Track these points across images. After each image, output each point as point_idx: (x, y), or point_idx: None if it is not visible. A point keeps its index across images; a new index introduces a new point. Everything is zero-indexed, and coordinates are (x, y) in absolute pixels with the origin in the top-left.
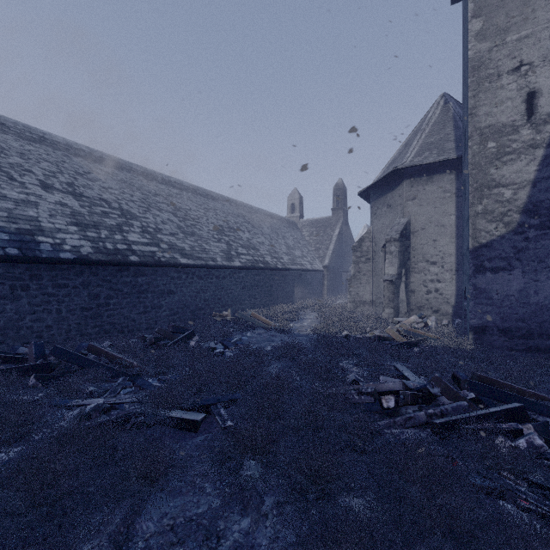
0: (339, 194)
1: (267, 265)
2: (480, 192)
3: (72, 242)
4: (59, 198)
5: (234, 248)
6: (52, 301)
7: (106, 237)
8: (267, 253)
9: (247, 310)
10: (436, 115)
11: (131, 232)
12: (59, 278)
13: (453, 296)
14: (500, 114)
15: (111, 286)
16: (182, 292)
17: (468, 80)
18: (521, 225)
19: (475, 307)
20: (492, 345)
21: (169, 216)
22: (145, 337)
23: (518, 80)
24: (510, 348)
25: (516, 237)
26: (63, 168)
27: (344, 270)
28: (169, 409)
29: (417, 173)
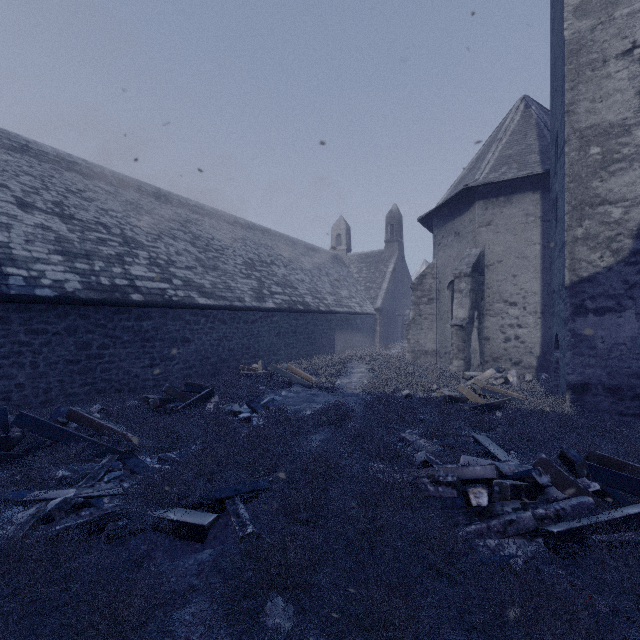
0: (394, 223)
1: (307, 306)
2: (580, 211)
3: (54, 276)
4: (41, 220)
5: (266, 286)
6: (25, 351)
7: (102, 270)
8: (308, 292)
9: (282, 362)
10: (515, 122)
11: (134, 264)
12: (35, 321)
13: (537, 344)
14: (606, 111)
15: (106, 332)
16: (200, 340)
17: (564, 68)
18: (634, 253)
19: (574, 359)
20: (597, 407)
21: (186, 246)
22: (149, 398)
23: (630, 66)
24: (621, 412)
25: (628, 269)
26: (49, 183)
27: (399, 313)
28: (165, 507)
29: (492, 192)
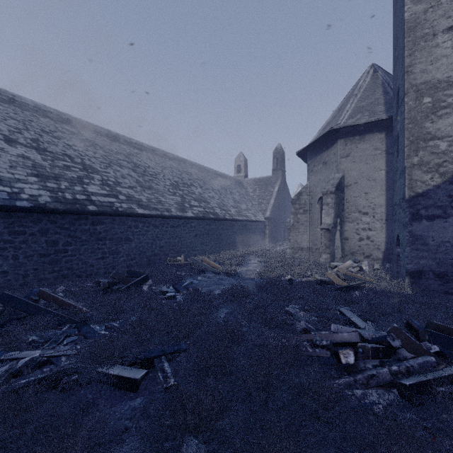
0: (278, 157)
1: (217, 216)
2: (416, 144)
3: (30, 192)
4: (22, 152)
5: (187, 201)
6: (8, 247)
7: (66, 188)
8: (217, 205)
9: (198, 256)
10: (366, 82)
11: (91, 184)
12: (16, 225)
13: (383, 242)
14: (435, 71)
15: (69, 233)
16: (139, 239)
17: (404, 40)
18: None
19: (411, 252)
20: (428, 288)
21: (129, 172)
22: (100, 281)
23: None
24: (446, 291)
25: (452, 186)
26: (29, 125)
27: (282, 221)
28: (107, 364)
29: (350, 133)
